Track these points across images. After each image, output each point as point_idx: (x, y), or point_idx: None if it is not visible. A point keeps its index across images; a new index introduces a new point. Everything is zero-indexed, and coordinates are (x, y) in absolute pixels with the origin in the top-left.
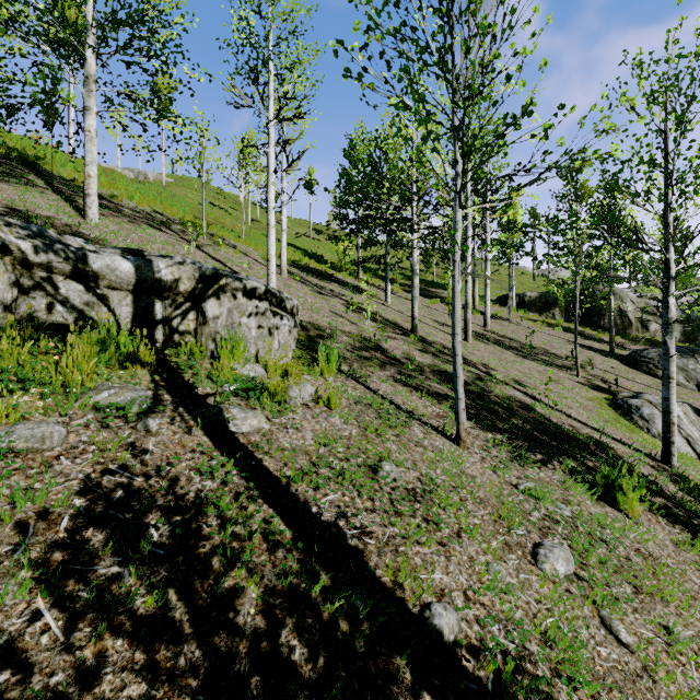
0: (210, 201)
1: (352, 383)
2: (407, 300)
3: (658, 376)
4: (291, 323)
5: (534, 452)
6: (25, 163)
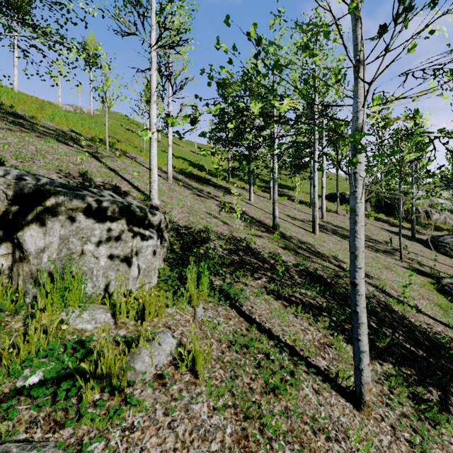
0: (126, 127)
1: (225, 308)
2: (264, 198)
3: None
4: (156, 241)
5: (426, 385)
6: None
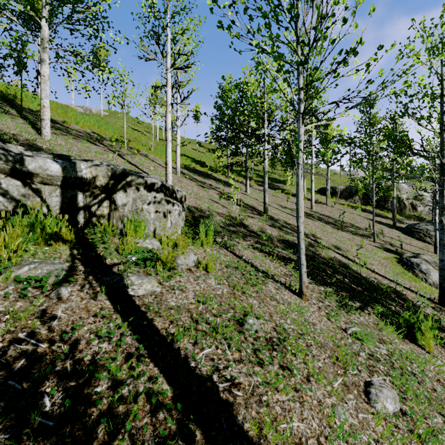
0: (132, 127)
1: (224, 251)
2: (260, 191)
3: (426, 241)
4: (180, 208)
5: (353, 300)
6: (5, 99)
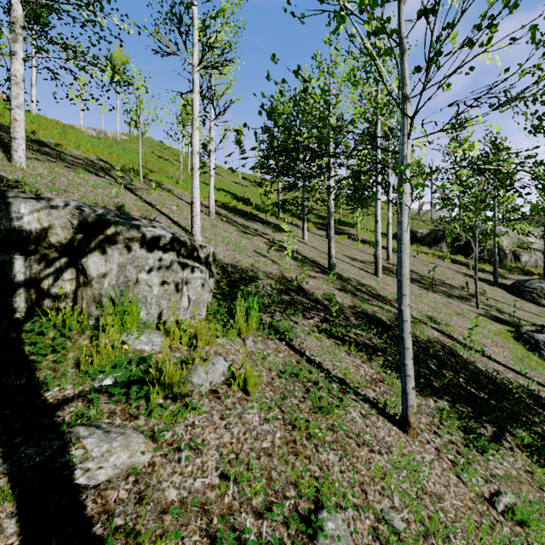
0: (157, 154)
1: (274, 342)
2: (320, 236)
3: (542, 304)
4: (205, 274)
5: (481, 422)
6: None
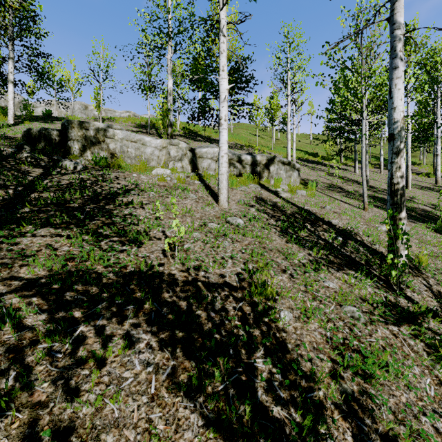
0: (252, 133)
1: (322, 194)
2: (374, 172)
3: None
4: (297, 173)
5: (410, 219)
6: (194, 133)
